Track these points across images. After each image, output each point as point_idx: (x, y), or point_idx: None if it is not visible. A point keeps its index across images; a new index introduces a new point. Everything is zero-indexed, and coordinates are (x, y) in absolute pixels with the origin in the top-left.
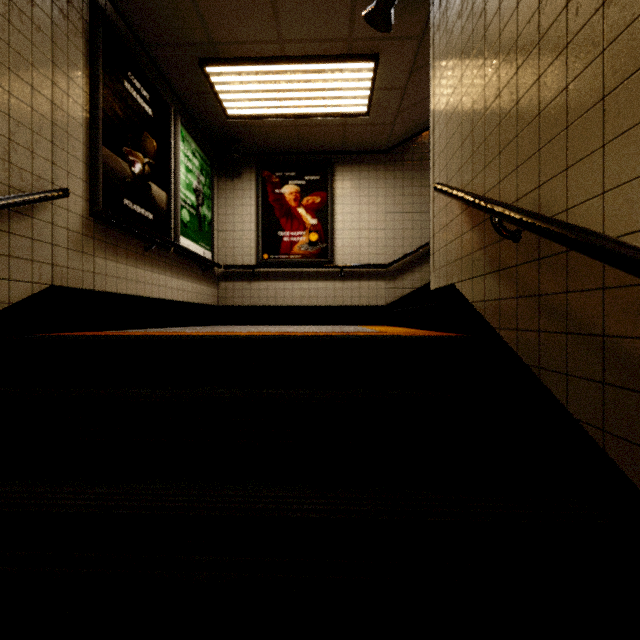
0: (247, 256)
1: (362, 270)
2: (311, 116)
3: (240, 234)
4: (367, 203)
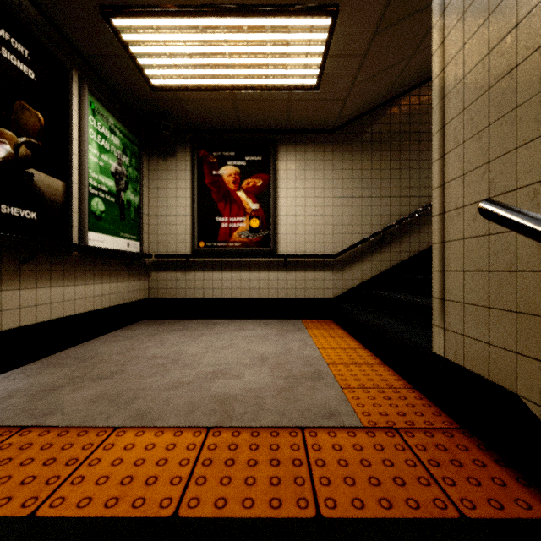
0: (181, 243)
1: (308, 259)
2: (251, 88)
3: (174, 219)
4: (313, 186)
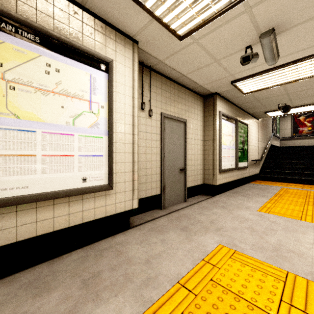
0: (288, 135)
1: None
2: None
3: (286, 130)
4: None
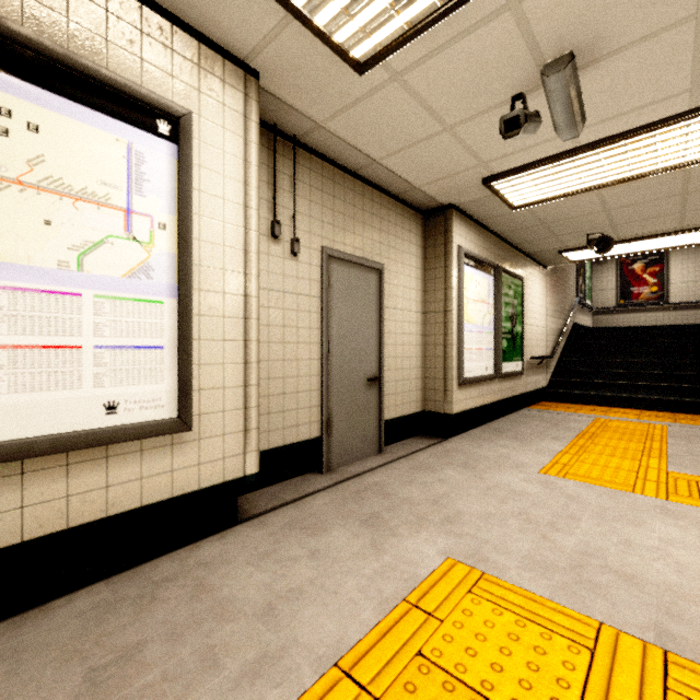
0: (610, 302)
1: (689, 305)
2: None
3: (605, 292)
4: (693, 267)
